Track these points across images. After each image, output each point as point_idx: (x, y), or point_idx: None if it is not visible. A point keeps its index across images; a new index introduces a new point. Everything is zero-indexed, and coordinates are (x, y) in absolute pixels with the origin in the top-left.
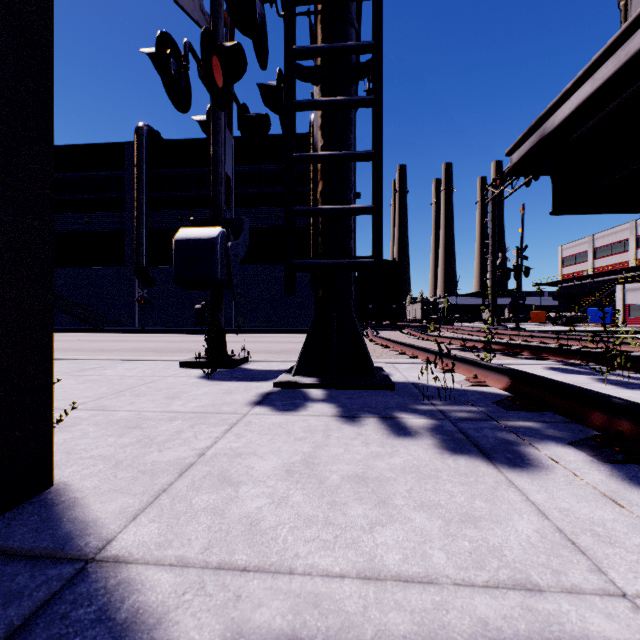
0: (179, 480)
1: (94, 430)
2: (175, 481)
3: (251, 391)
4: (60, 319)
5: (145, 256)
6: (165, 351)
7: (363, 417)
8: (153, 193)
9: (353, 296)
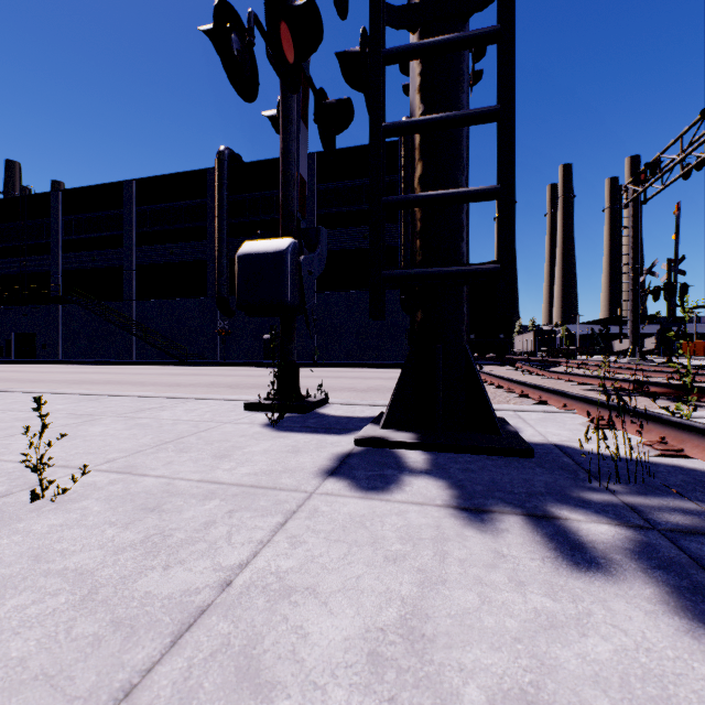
0: (166, 659)
1: (98, 511)
2: (158, 661)
3: (324, 450)
4: (147, 352)
5: (226, 286)
6: (240, 387)
7: (496, 512)
8: (234, 219)
9: (465, 320)
